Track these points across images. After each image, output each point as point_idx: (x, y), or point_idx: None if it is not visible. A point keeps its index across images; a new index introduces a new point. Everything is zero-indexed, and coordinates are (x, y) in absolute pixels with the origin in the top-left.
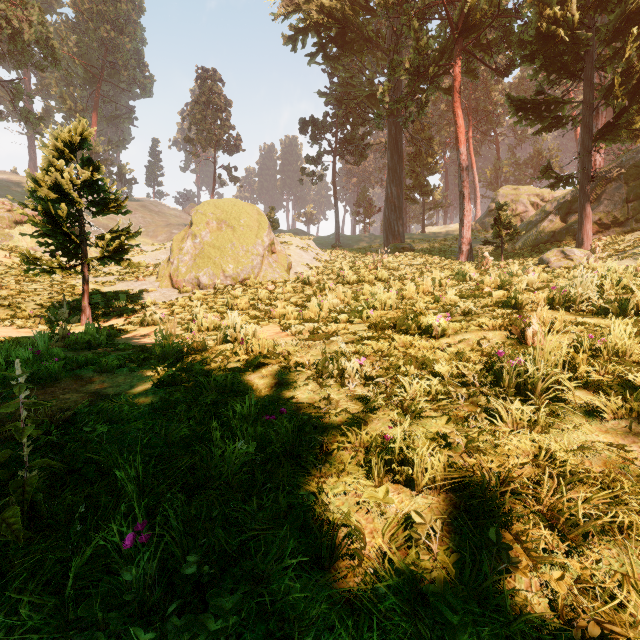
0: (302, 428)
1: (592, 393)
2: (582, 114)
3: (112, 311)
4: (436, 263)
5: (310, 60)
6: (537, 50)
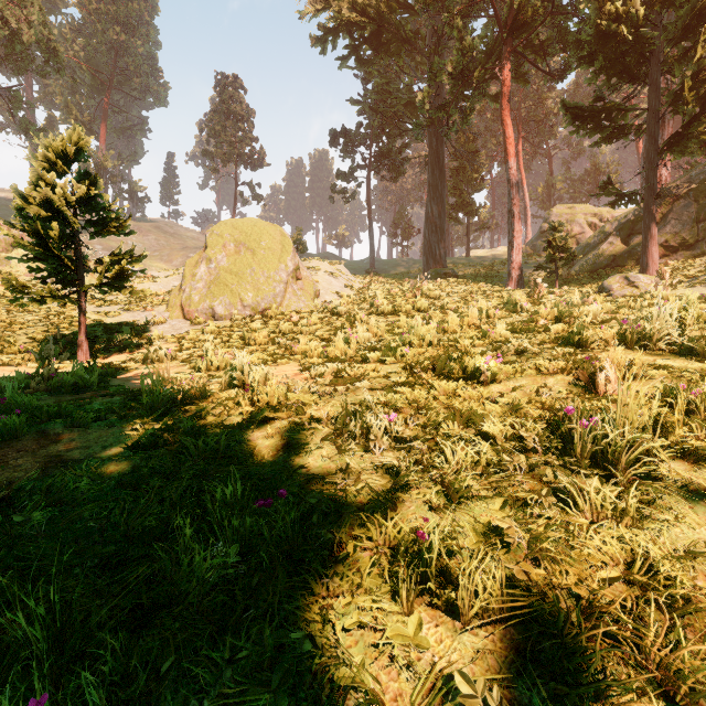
0: (310, 513)
1: (695, 468)
2: (647, 123)
3: (114, 346)
4: (482, 291)
5: (341, 64)
6: (596, 51)
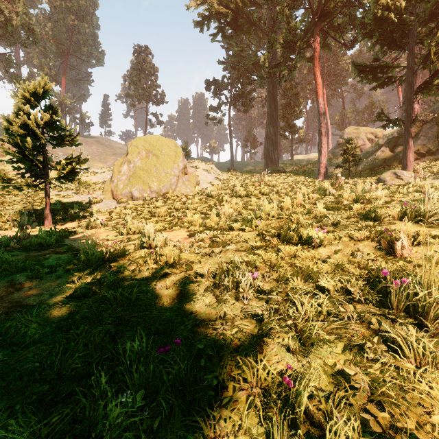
0: (198, 353)
1: None
2: (406, 75)
3: (68, 217)
4: (302, 181)
5: (213, 38)
6: (374, 29)
